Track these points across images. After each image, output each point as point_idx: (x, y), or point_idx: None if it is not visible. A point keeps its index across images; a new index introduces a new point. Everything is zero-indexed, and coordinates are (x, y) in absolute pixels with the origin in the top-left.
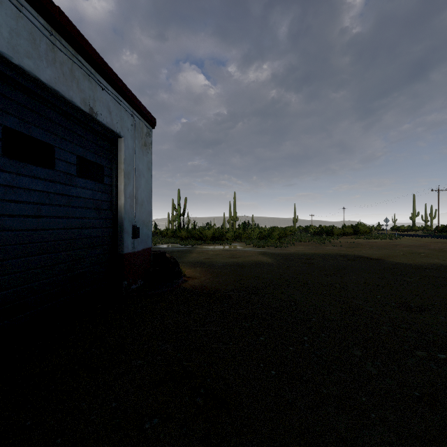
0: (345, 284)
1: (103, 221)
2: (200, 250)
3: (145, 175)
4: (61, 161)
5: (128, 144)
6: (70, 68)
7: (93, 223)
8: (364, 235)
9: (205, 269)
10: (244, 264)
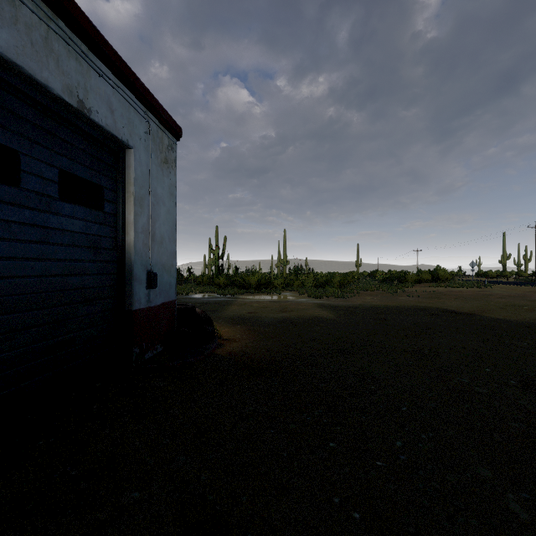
0: (436, 350)
1: (102, 265)
2: (242, 301)
3: (166, 203)
4: (32, 176)
5: (141, 159)
6: (43, 36)
7: (86, 267)
8: (444, 282)
9: (248, 327)
10: (299, 320)
